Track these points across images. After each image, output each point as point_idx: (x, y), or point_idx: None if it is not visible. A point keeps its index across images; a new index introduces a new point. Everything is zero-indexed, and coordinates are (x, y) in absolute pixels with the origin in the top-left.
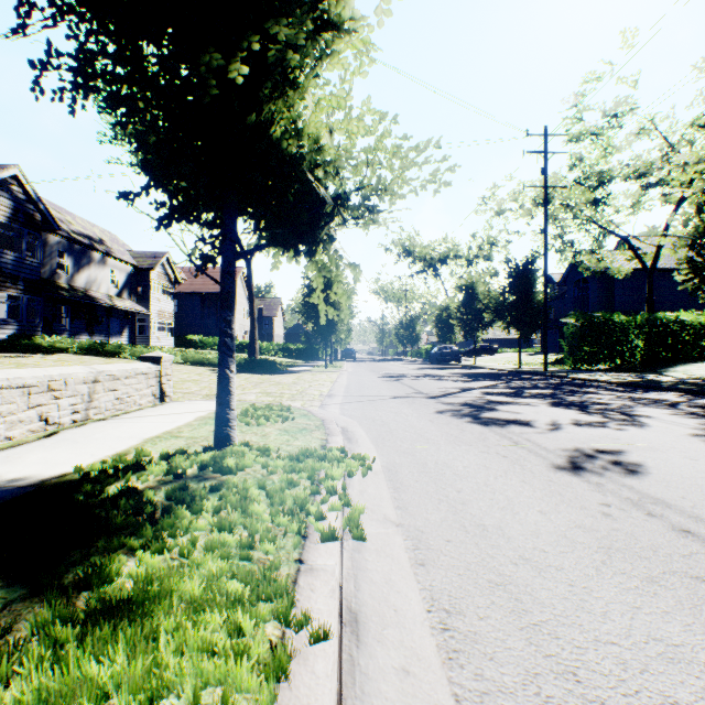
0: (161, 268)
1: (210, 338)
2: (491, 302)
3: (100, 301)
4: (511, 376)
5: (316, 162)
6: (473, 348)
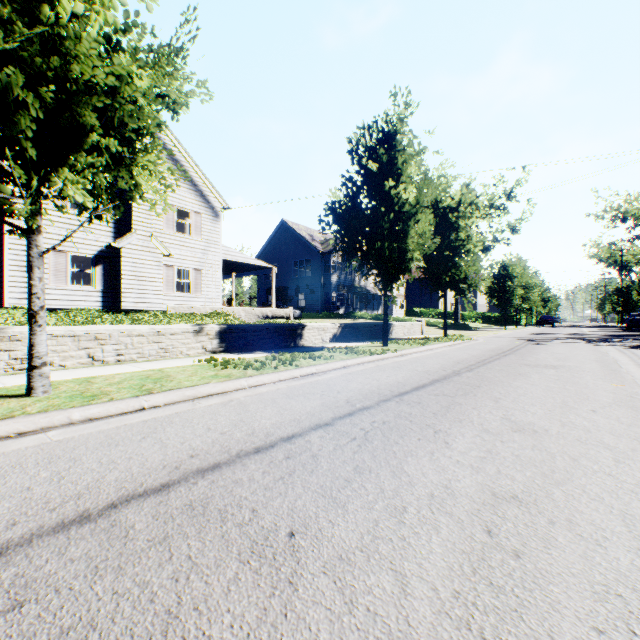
0: None
1: (426, 310)
2: None
3: (371, 292)
4: None
5: (464, 276)
6: None
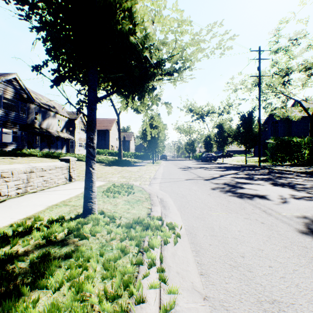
0: (80, 119)
1: (102, 150)
2: (232, 132)
3: (53, 133)
4: (243, 168)
5: (144, 43)
6: (221, 154)
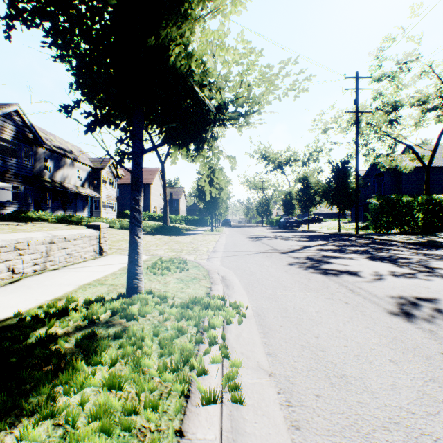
0: (108, 168)
1: None
2: (320, 188)
3: (70, 189)
4: (334, 237)
5: (203, 81)
6: (306, 219)
